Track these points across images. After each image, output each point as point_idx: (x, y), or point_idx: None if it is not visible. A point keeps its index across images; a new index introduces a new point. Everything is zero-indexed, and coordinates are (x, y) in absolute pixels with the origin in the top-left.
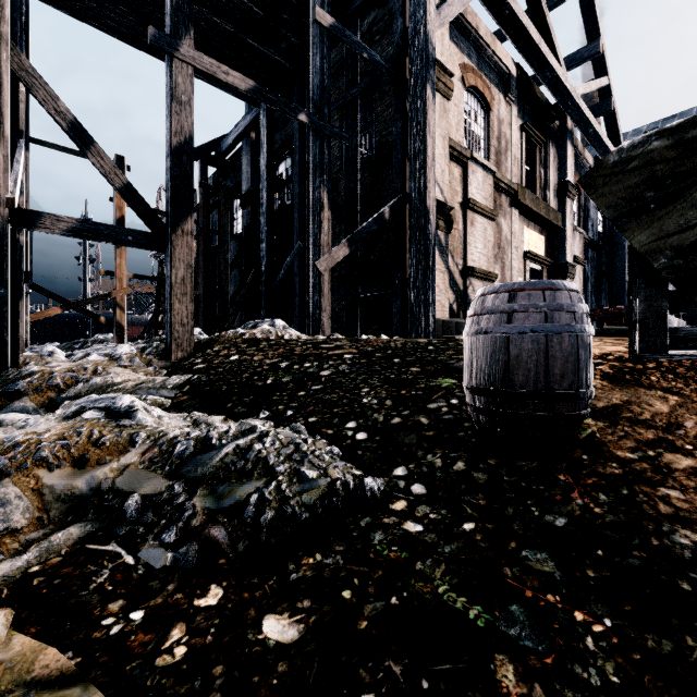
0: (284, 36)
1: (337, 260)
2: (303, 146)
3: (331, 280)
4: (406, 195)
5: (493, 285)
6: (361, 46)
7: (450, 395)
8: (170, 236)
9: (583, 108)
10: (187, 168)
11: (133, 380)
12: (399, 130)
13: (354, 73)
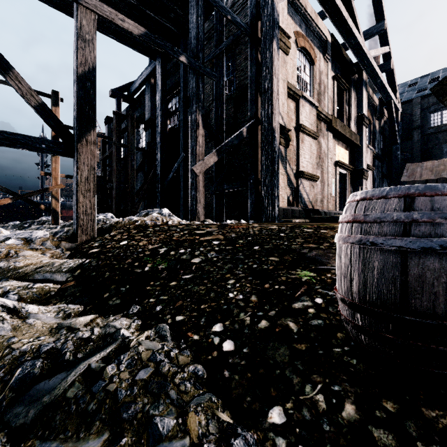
0: (172, 8)
1: (208, 165)
2: (186, 87)
3: (205, 179)
4: (258, 119)
5: (379, 189)
6: (226, 10)
7: (313, 292)
8: (76, 145)
9: (374, 65)
10: (91, 92)
11: (35, 264)
12: (253, 73)
13: (221, 35)
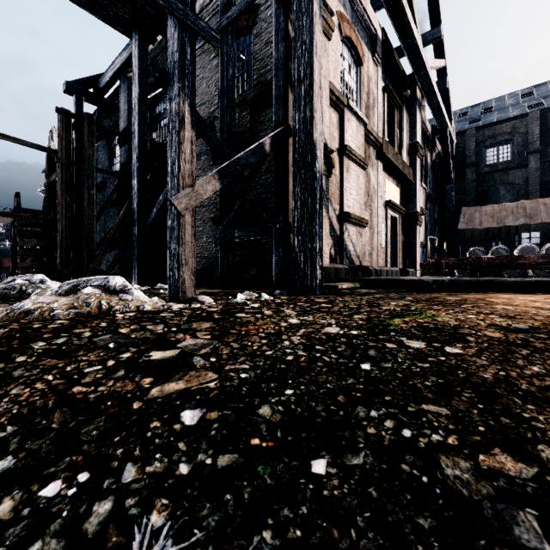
0: None
1: (203, 197)
2: None
3: (208, 221)
4: (289, 128)
5: None
6: None
7: None
8: None
9: (431, 79)
10: None
11: None
12: (280, 53)
13: None
